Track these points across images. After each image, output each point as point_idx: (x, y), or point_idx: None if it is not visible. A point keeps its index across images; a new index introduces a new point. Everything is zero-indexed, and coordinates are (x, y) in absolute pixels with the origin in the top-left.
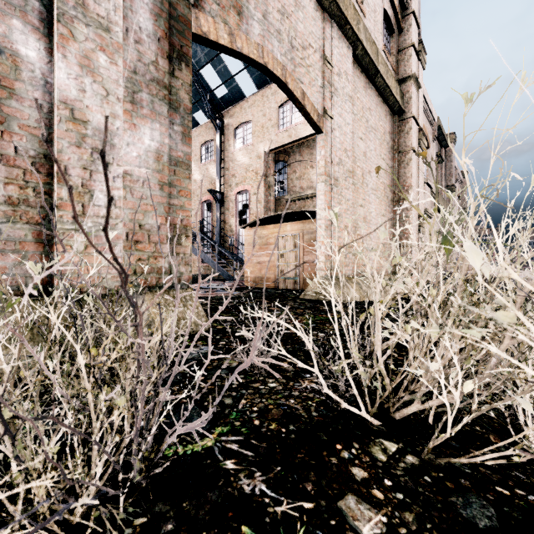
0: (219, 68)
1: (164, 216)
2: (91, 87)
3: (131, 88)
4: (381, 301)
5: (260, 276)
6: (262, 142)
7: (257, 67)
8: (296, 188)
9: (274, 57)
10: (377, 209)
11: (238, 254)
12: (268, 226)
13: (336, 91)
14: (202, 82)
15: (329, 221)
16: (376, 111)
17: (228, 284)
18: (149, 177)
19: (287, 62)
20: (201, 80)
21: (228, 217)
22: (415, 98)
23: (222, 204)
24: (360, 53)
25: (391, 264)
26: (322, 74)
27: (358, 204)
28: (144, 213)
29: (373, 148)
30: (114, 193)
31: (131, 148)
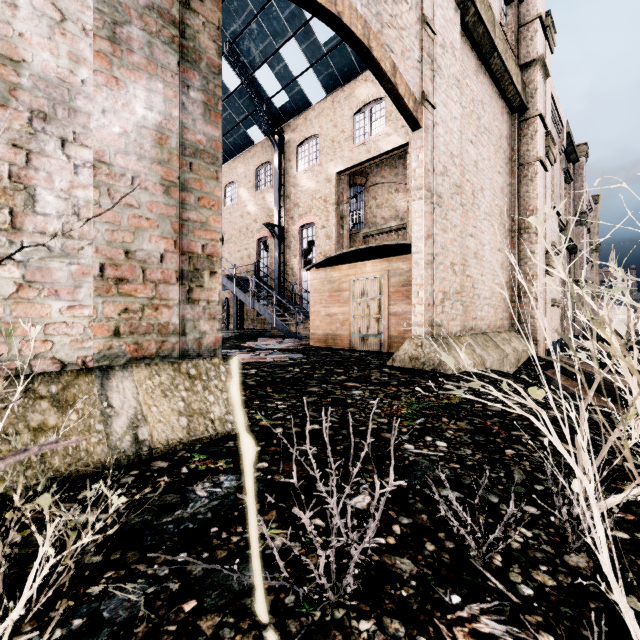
0: (277, 69)
1: (172, 238)
2: (29, 0)
3: (110, 14)
4: (633, 411)
5: (330, 333)
6: (332, 160)
7: (326, 19)
8: (376, 220)
9: (352, 6)
10: (491, 240)
11: (302, 305)
12: (340, 266)
13: (439, 69)
14: (257, 88)
15: (430, 255)
16: (490, 106)
17: (288, 344)
18: (144, 171)
19: (371, 17)
20: (256, 85)
21: (289, 257)
22: (542, 91)
23: (282, 242)
24: (472, 20)
25: (509, 316)
26: (420, 43)
27: (467, 234)
28: (135, 231)
29: (486, 156)
30: (77, 195)
31: (110, 119)
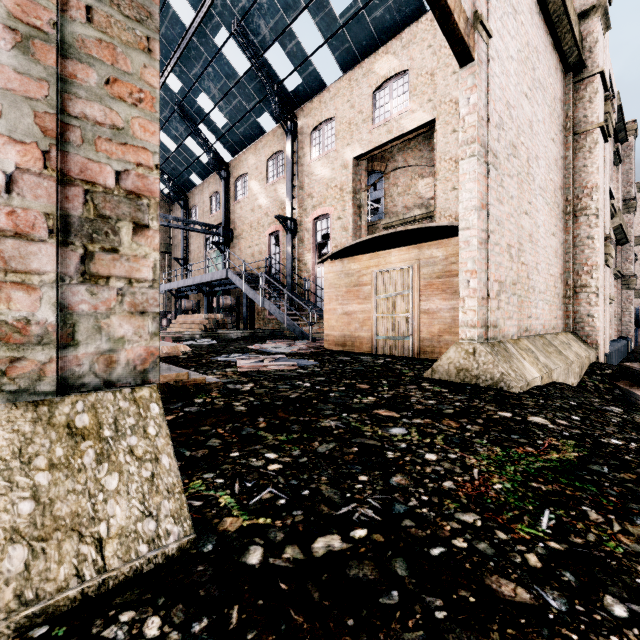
0: (289, 48)
1: (38, 146)
2: None
3: None
4: None
5: (348, 334)
6: (349, 145)
7: None
8: (398, 209)
9: None
10: (546, 222)
11: (316, 303)
12: (360, 257)
13: None
14: (267, 69)
15: (484, 233)
16: (545, 57)
17: (299, 346)
18: None
19: None
20: (266, 67)
21: (302, 252)
22: (602, 45)
23: (294, 236)
24: None
25: (563, 315)
26: None
27: (522, 210)
28: None
29: (541, 117)
30: None
31: None
